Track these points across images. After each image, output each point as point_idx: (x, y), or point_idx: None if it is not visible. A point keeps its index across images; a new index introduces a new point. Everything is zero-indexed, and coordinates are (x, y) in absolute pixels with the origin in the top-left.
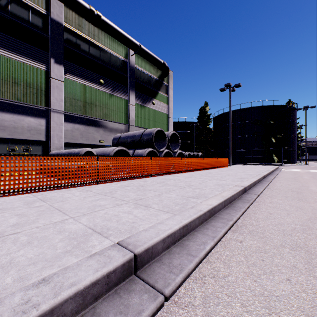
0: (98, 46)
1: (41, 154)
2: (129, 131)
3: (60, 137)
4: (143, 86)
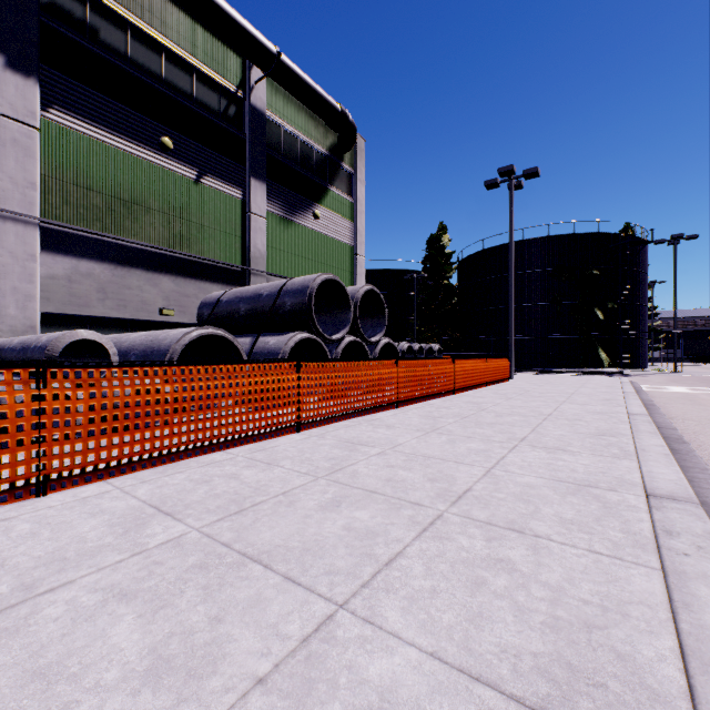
0: (156, 42)
1: None
2: (249, 284)
3: (25, 297)
4: (290, 169)
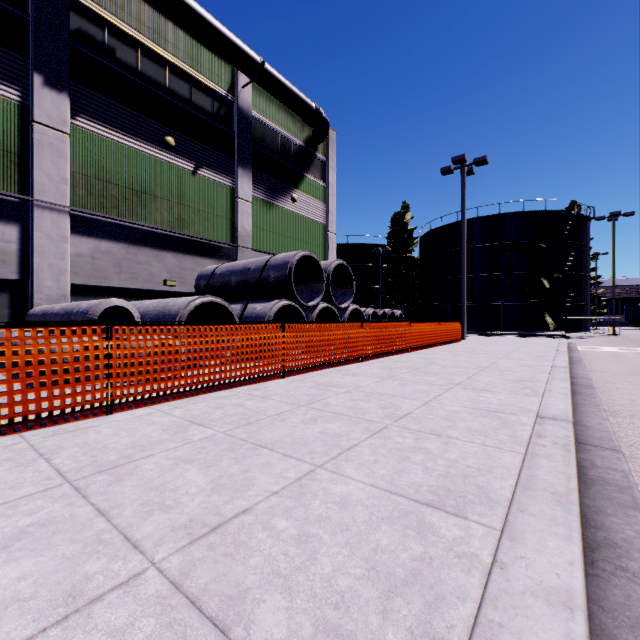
0: (161, 57)
1: (7, 313)
2: (238, 259)
3: (59, 271)
4: (271, 159)
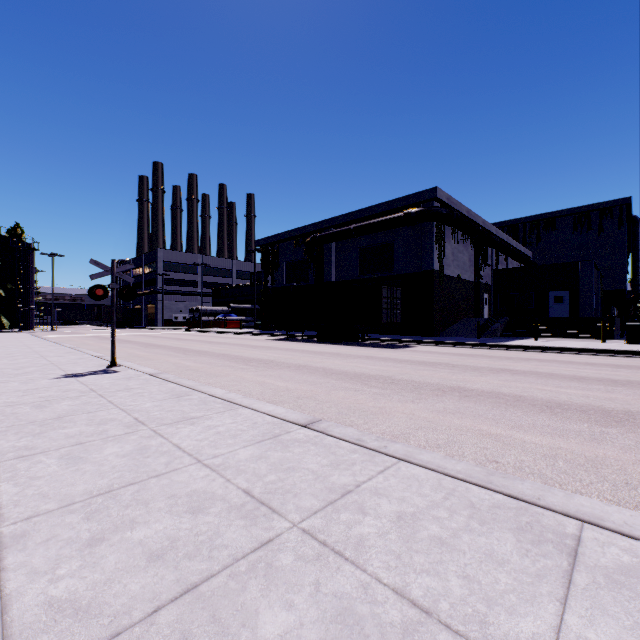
0: None
1: None
2: None
3: None
4: None
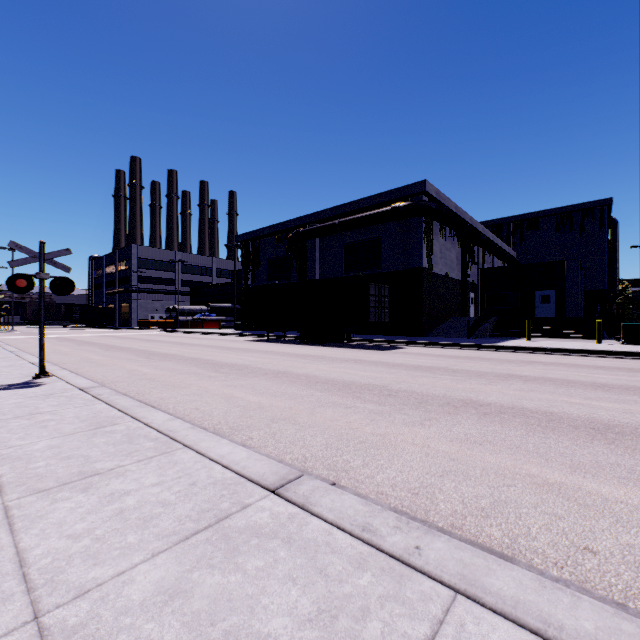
0: None
1: None
2: None
3: None
4: None
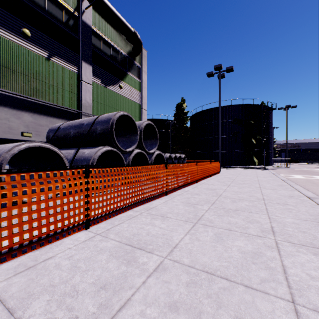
0: None
1: None
2: None
3: None
4: (106, 60)
